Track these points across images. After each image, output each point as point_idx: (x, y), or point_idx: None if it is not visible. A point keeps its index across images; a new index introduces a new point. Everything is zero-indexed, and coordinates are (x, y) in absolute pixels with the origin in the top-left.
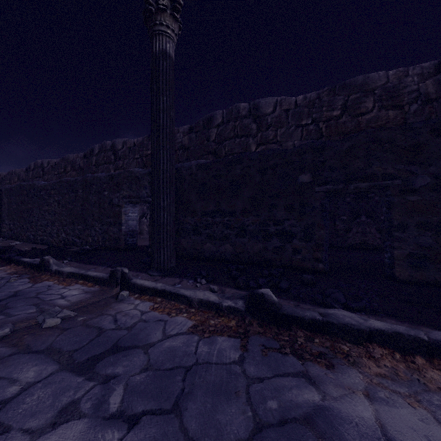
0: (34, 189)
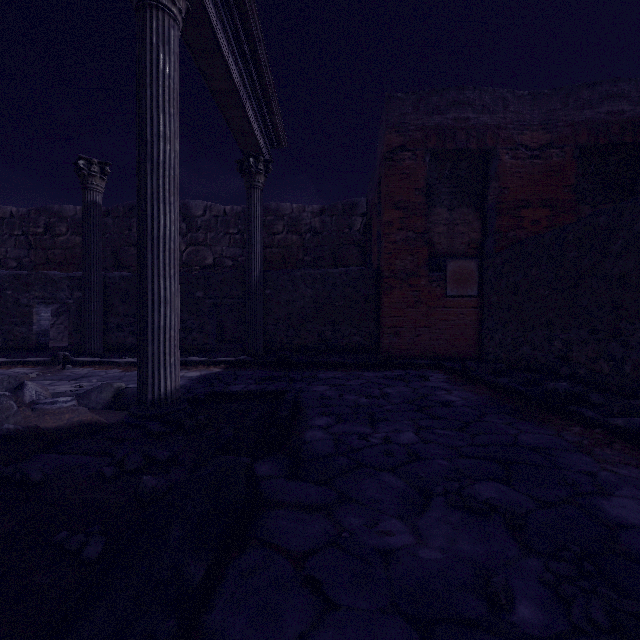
0: None
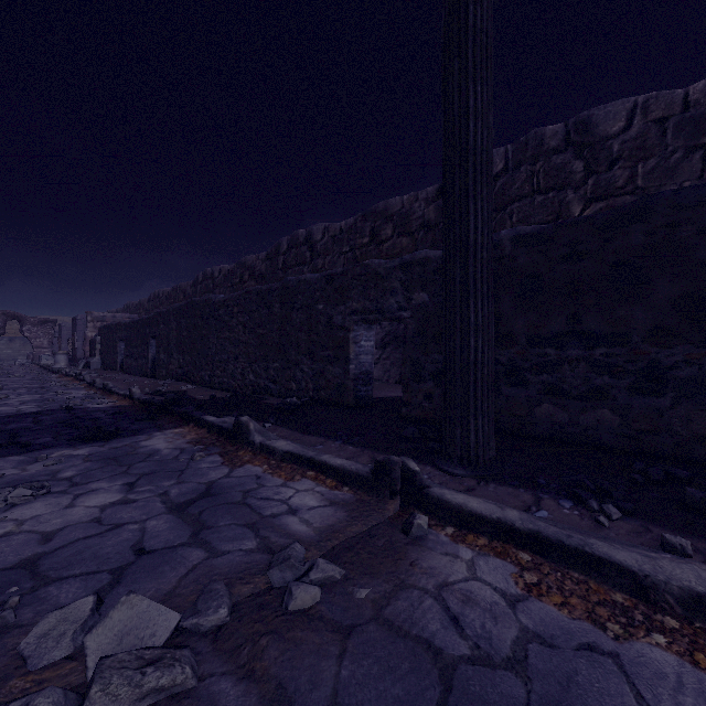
0: (210, 307)
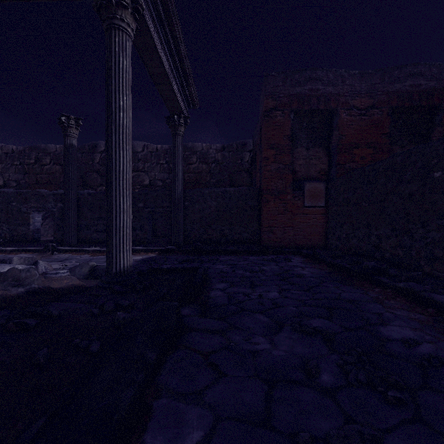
0: None
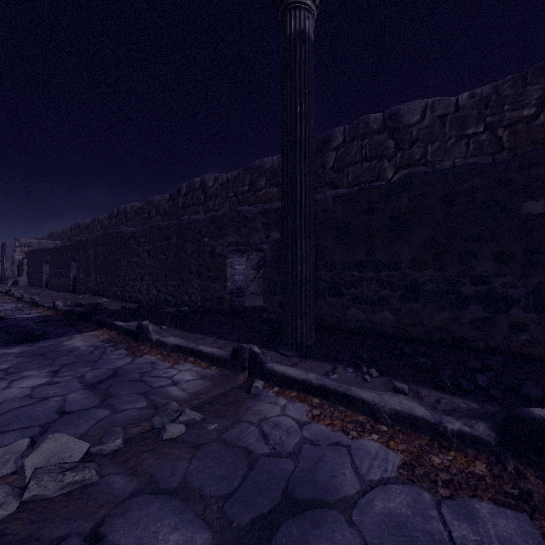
0: (122, 238)
